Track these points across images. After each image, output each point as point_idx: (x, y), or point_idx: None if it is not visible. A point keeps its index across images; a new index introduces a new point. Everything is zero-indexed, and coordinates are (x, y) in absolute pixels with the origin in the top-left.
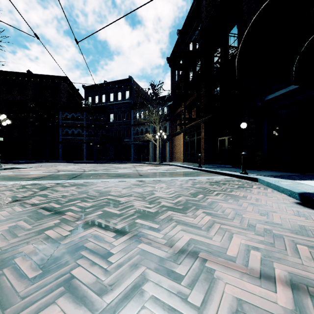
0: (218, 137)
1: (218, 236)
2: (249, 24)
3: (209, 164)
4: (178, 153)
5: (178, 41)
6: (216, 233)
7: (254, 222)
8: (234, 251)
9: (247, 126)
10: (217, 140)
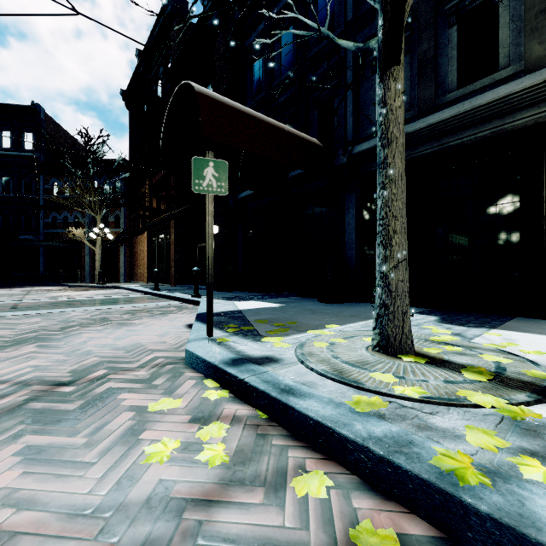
0: (196, 242)
1: (9, 364)
2: (168, 105)
3: (183, 284)
4: (141, 267)
5: (139, 68)
6: (13, 361)
7: (90, 346)
8: (3, 372)
9: (219, 231)
10: (195, 247)
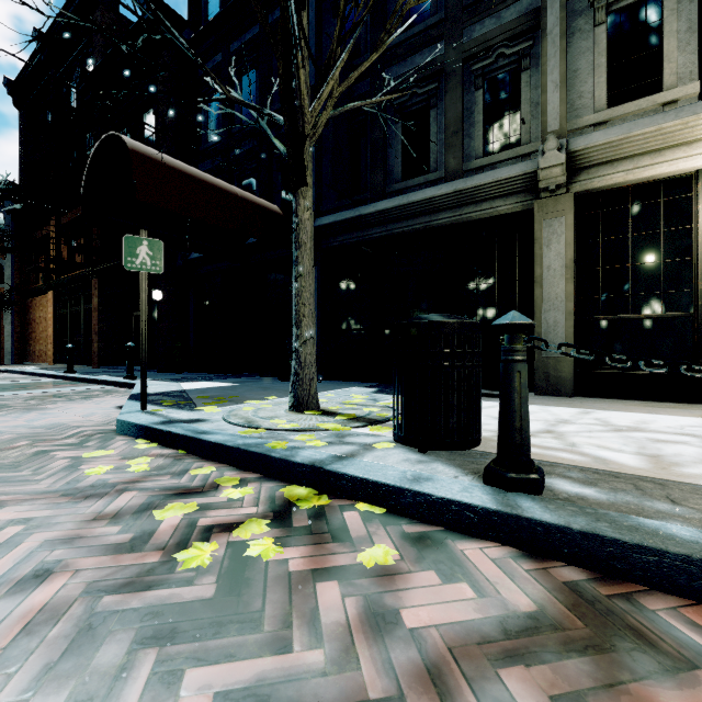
0: (132, 310)
1: None
2: (93, 150)
3: (111, 365)
4: (41, 342)
5: (39, 56)
6: None
7: None
8: None
9: (163, 298)
10: (130, 315)
